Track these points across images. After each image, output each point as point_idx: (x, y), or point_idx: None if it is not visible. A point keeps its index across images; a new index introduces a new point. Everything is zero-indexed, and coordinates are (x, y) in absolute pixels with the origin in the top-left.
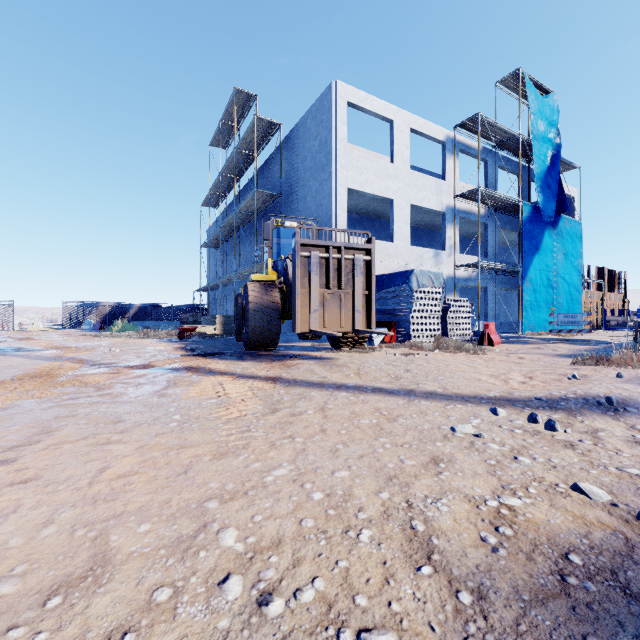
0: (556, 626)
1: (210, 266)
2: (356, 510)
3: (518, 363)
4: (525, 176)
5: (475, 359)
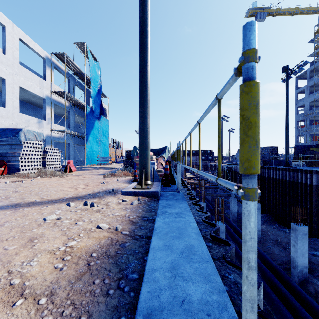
0: (84, 284)
1: None
2: None
3: (83, 180)
4: (88, 93)
5: (62, 180)
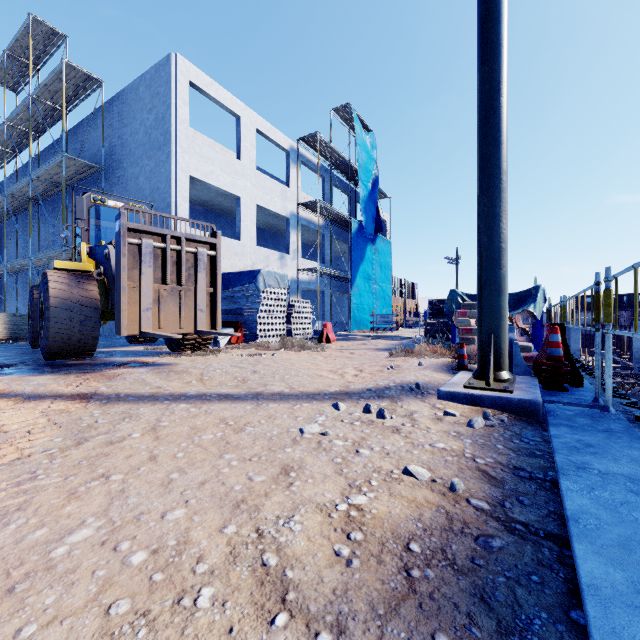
0: (410, 635)
1: None
2: (194, 562)
3: (350, 358)
4: (353, 197)
5: (316, 356)
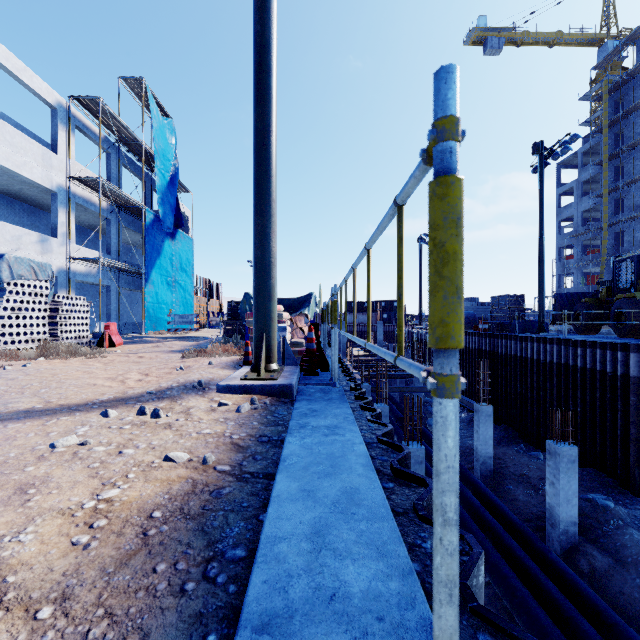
0: (134, 575)
1: None
2: None
3: (138, 362)
4: (149, 184)
5: (93, 363)
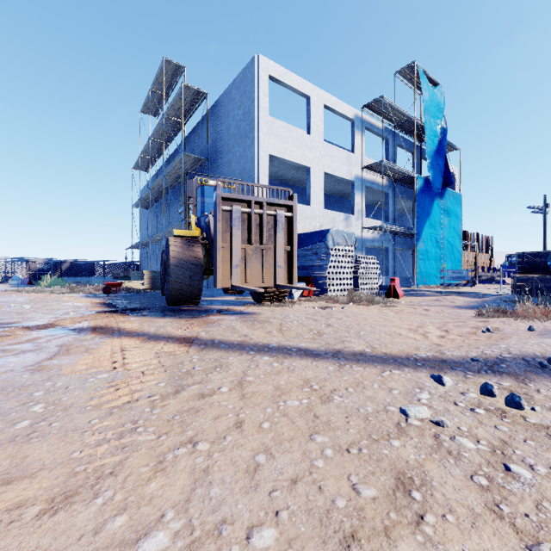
0: None
1: (142, 225)
2: None
3: (425, 315)
4: (418, 154)
5: (386, 311)
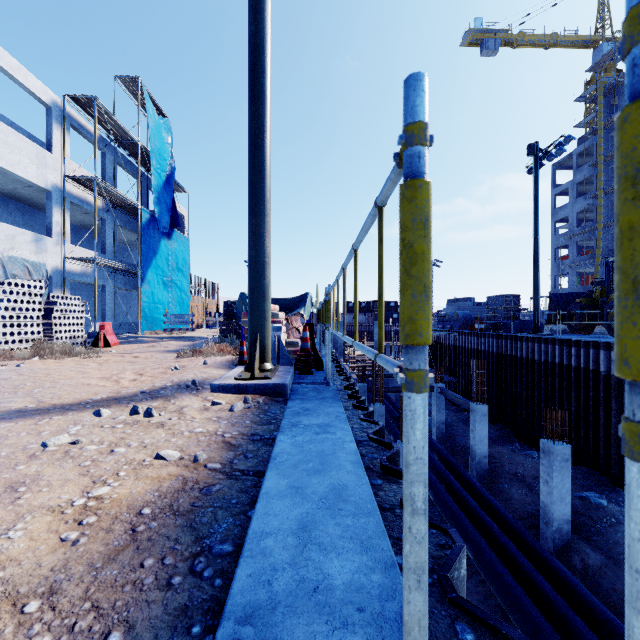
0: (122, 570)
1: None
2: None
3: (133, 362)
4: (145, 183)
5: (88, 363)
